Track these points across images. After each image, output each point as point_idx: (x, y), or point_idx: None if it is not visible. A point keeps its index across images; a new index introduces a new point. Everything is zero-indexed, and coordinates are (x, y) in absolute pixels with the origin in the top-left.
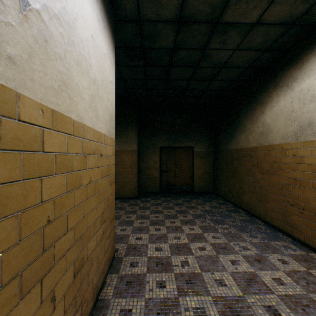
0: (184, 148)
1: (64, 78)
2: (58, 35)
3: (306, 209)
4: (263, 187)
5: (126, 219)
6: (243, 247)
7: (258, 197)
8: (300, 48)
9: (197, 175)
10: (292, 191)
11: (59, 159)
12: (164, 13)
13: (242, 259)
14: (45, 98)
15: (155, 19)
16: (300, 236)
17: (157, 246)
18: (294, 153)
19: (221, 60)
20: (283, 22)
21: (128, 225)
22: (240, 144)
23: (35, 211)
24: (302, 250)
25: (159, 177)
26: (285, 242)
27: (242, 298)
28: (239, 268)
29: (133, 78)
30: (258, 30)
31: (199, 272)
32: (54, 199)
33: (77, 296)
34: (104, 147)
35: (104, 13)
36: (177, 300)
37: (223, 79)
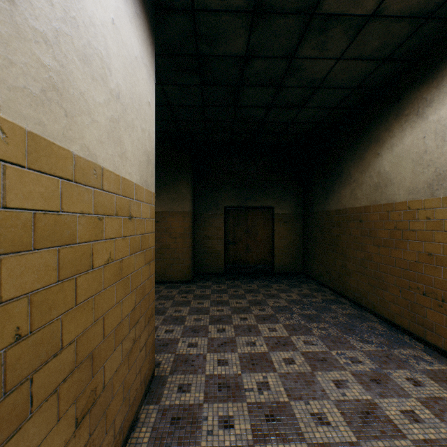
0: (260, 209)
1: (56, 79)
2: None
3: None
4: (379, 267)
5: (174, 314)
6: (351, 358)
7: (371, 281)
8: (438, 56)
9: (279, 248)
10: (425, 273)
11: (44, 222)
12: None
13: (351, 378)
14: (8, 108)
15: (218, 6)
16: (437, 341)
17: (221, 357)
18: (427, 215)
19: (317, 76)
20: (413, 14)
21: (177, 324)
22: (343, 203)
23: None
24: (442, 363)
25: (223, 251)
26: (415, 350)
27: None
28: (348, 394)
29: (185, 104)
30: (375, 27)
31: (286, 400)
32: (30, 295)
33: None
34: (137, 205)
35: None
36: None
37: (319, 105)
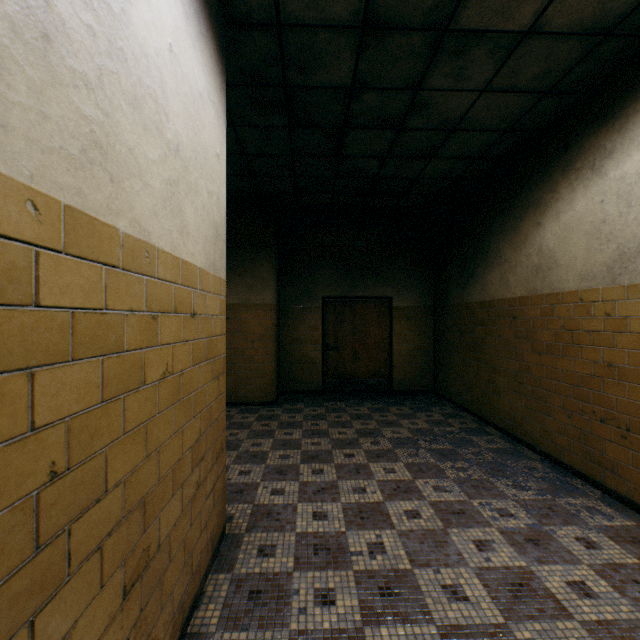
0: (373, 300)
1: (99, 133)
2: (79, 29)
3: (634, 430)
4: (540, 382)
5: (251, 449)
6: (499, 510)
7: (528, 402)
8: (622, 87)
9: (399, 356)
10: (603, 391)
11: (85, 324)
12: (331, 7)
13: (499, 538)
14: (42, 177)
15: (313, 20)
16: (621, 487)
17: (317, 508)
18: (606, 310)
19: (453, 115)
20: (586, 31)
21: (256, 463)
22: (490, 292)
23: (14, 452)
24: (626, 517)
25: (320, 360)
26: (589, 498)
27: (504, 631)
28: (493, 560)
29: (267, 153)
30: (533, 47)
31: (408, 568)
32: (68, 420)
33: (132, 638)
34: (201, 298)
35: (200, 2)
36: (361, 636)
37: (456, 155)
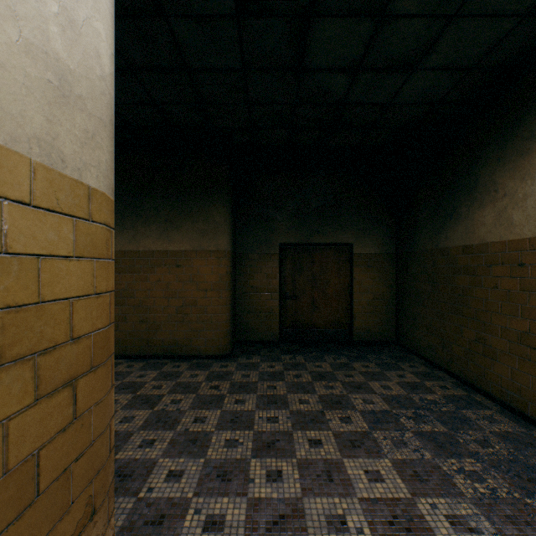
0: (332, 247)
1: None
2: None
3: None
4: None
5: (191, 428)
6: None
7: None
8: None
9: (360, 305)
10: None
11: None
12: None
13: None
14: None
15: None
16: None
17: None
18: None
19: None
20: None
21: (193, 455)
22: (479, 235)
23: None
24: None
25: (278, 309)
26: None
27: None
28: None
29: (213, 67)
30: None
31: None
32: None
33: None
34: None
35: None
36: None
37: (445, 64)
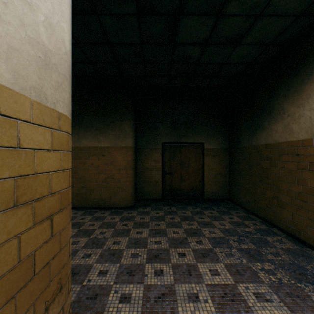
0: (192, 144)
1: None
2: None
3: None
4: None
5: (112, 247)
6: None
7: (312, 216)
8: None
9: (208, 178)
10: None
11: None
12: None
13: None
14: None
15: None
16: None
17: None
18: None
19: None
20: None
21: (113, 262)
22: (275, 138)
23: None
24: None
25: (161, 180)
26: None
27: None
28: None
29: (124, 42)
30: None
31: None
32: None
33: None
34: None
35: None
36: None
37: (255, 41)
